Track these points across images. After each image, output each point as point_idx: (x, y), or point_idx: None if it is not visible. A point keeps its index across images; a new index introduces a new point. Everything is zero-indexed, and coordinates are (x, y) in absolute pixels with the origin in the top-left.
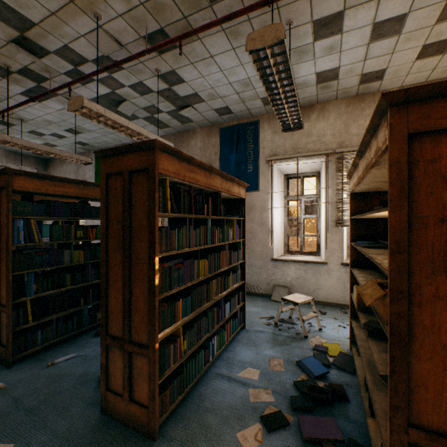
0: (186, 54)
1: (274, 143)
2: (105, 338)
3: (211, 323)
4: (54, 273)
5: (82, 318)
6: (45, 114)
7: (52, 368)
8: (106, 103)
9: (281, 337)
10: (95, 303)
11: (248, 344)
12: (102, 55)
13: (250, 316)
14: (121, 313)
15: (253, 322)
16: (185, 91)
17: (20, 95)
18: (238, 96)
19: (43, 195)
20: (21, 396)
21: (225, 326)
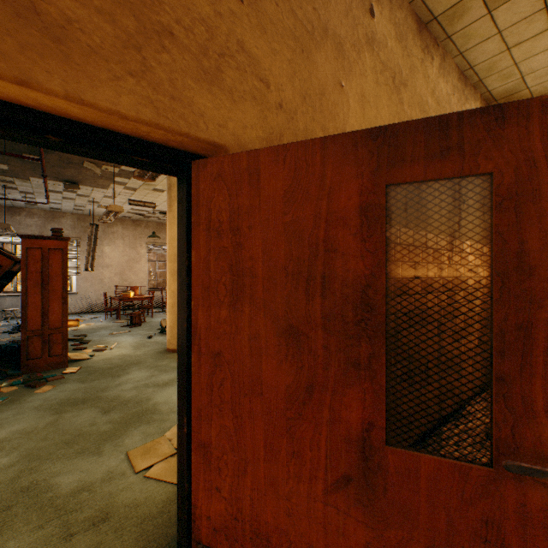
0: None
1: None
2: None
3: None
4: None
5: None
6: None
7: None
8: None
9: (4, 326)
10: None
11: None
12: None
13: None
14: None
15: None
16: None
17: None
18: None
19: None
20: None
21: None
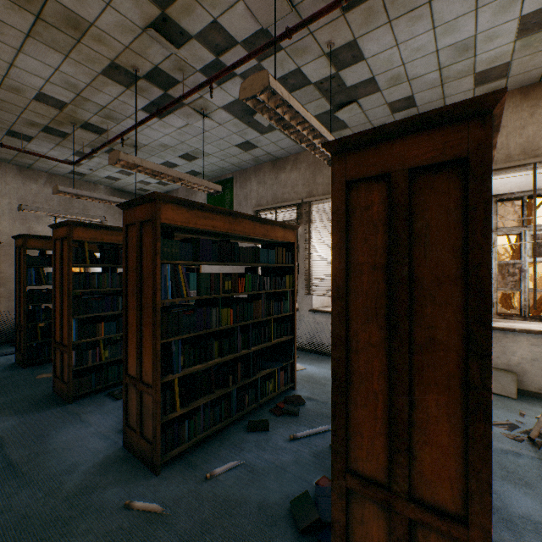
0: (388, 3)
1: None
2: (341, 475)
3: None
4: (200, 340)
5: (229, 403)
6: (162, 136)
7: (213, 483)
8: (239, 111)
9: None
10: (244, 382)
11: (512, 480)
12: (258, 30)
13: None
14: (380, 439)
15: None
16: (357, 76)
17: (141, 111)
18: (439, 73)
19: (184, 232)
20: (188, 535)
21: None
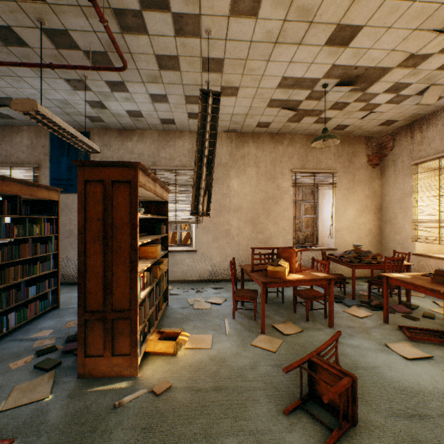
0: None
1: (104, 154)
2: None
3: (6, 301)
4: None
5: None
6: None
7: None
8: None
9: None
10: None
11: (55, 317)
12: None
13: (70, 299)
14: None
15: (70, 303)
16: None
17: None
18: (61, 109)
19: None
20: None
21: (29, 305)
